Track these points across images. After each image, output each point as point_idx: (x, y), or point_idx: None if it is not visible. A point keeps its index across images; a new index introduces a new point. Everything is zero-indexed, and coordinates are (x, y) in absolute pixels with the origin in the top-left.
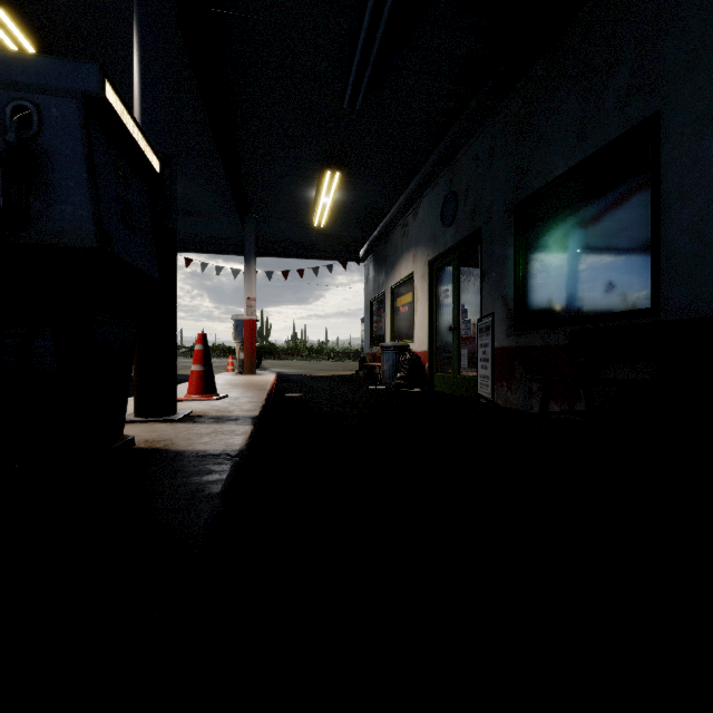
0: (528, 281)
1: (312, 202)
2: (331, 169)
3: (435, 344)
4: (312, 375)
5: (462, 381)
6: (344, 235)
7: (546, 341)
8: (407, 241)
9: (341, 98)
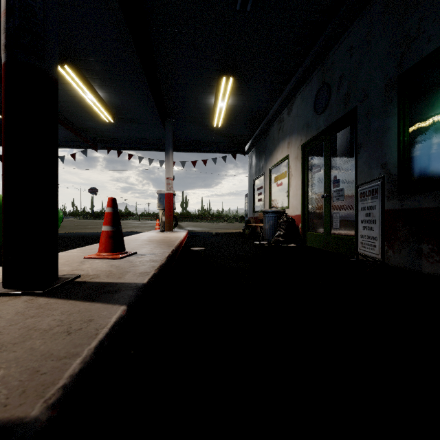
0: (415, 146)
1: (212, 107)
2: (226, 75)
3: (307, 209)
4: (212, 232)
5: (334, 239)
6: (235, 134)
7: None
8: (282, 133)
9: (234, 1)
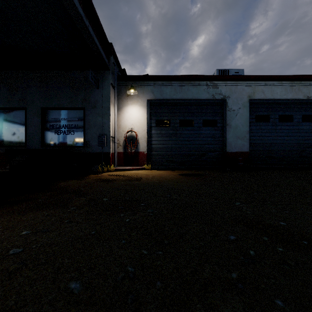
0: None
1: None
2: None
3: None
4: None
5: None
6: None
7: None
8: None
9: None
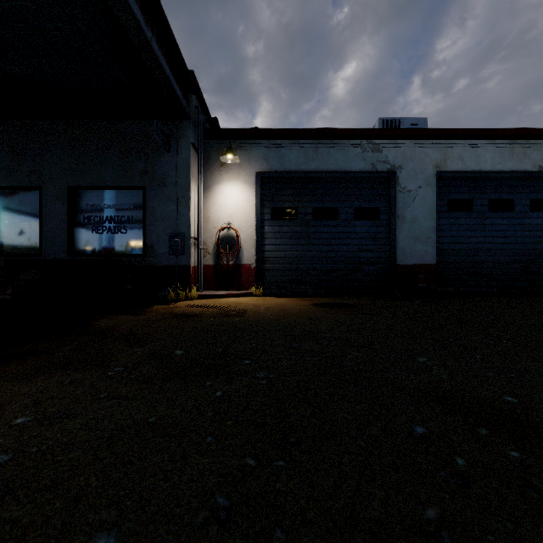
0: None
1: None
2: None
3: None
4: None
5: None
6: None
7: None
8: None
9: None
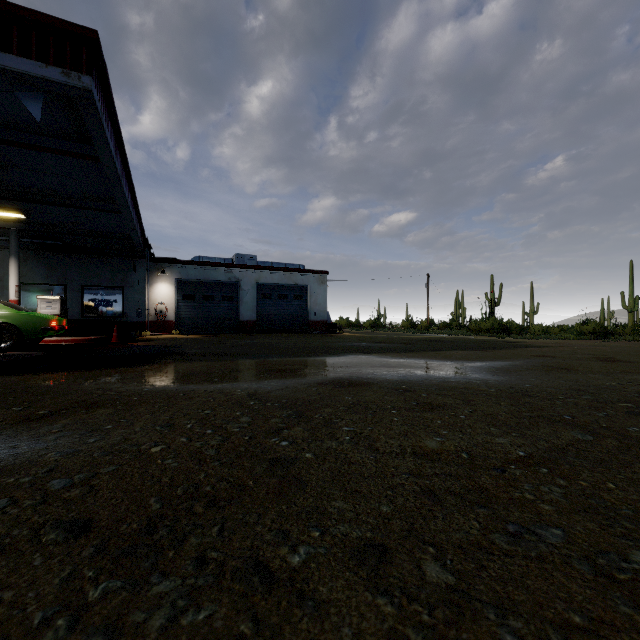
0: (24, 304)
1: None
2: None
3: None
4: None
5: None
6: None
7: None
8: None
9: None
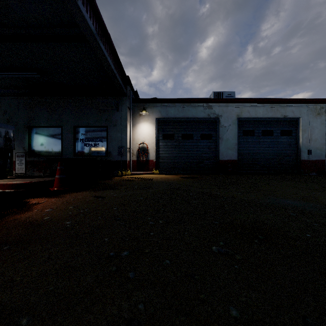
0: (32, 145)
1: None
2: None
3: None
4: None
5: None
6: None
7: (39, 159)
8: None
9: None
